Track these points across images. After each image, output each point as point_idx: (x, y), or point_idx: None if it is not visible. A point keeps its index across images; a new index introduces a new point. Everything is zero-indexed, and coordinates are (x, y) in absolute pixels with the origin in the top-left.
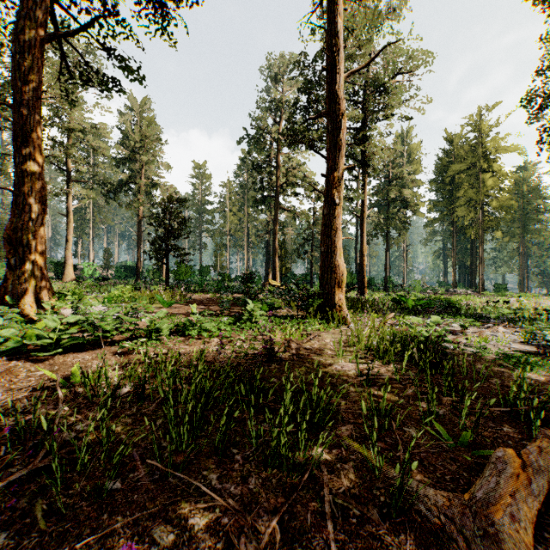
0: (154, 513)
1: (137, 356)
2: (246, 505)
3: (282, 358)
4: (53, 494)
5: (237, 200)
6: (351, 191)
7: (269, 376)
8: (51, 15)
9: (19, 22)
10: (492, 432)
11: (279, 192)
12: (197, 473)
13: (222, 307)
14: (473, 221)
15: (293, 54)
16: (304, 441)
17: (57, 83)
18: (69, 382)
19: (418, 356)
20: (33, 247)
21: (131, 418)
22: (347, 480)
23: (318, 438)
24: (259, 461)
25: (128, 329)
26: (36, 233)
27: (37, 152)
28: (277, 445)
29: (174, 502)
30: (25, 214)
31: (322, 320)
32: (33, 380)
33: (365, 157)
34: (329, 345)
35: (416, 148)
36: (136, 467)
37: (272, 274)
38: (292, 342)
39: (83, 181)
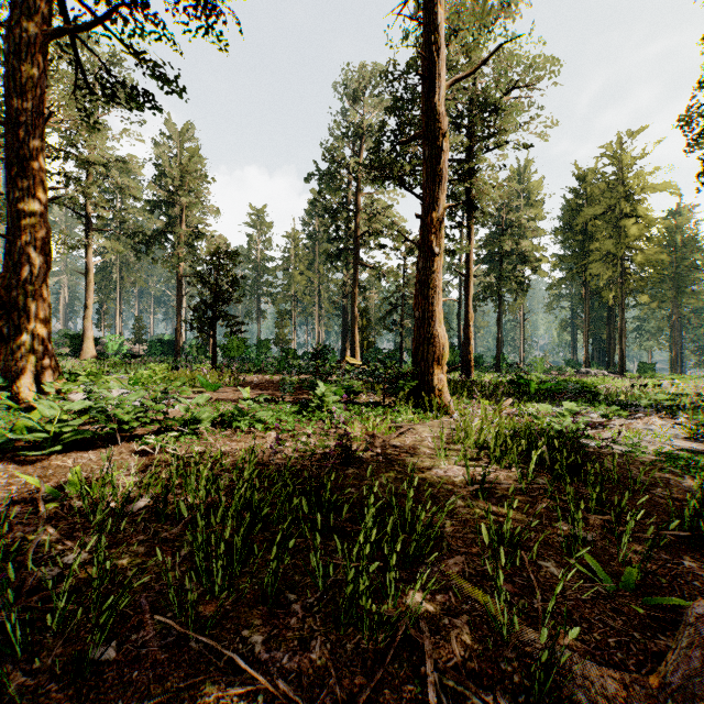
0: (161, 702)
1: (165, 456)
2: (305, 689)
3: (362, 459)
4: (8, 670)
5: (305, 255)
6: (452, 241)
7: (344, 485)
8: (59, 7)
9: (13, 12)
10: (668, 568)
11: (360, 245)
12: (233, 634)
13: (283, 391)
14: (611, 281)
15: (377, 65)
16: (394, 581)
17: (71, 102)
18: (64, 493)
19: (550, 456)
20: (32, 310)
21: (145, 545)
22: (460, 646)
23: (414, 577)
24: (327, 614)
25: (154, 419)
26: (37, 292)
27: (38, 185)
28: (353, 592)
29: (194, 684)
30: (21, 267)
31: (416, 408)
32: (15, 489)
33: (471, 197)
34: (426, 441)
35: (536, 187)
36: (142, 624)
37: (351, 350)
38: (376, 437)
39: (107, 230)
